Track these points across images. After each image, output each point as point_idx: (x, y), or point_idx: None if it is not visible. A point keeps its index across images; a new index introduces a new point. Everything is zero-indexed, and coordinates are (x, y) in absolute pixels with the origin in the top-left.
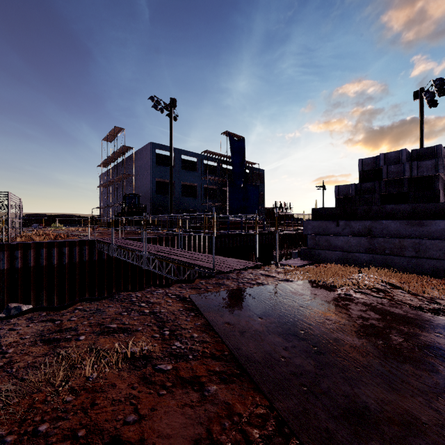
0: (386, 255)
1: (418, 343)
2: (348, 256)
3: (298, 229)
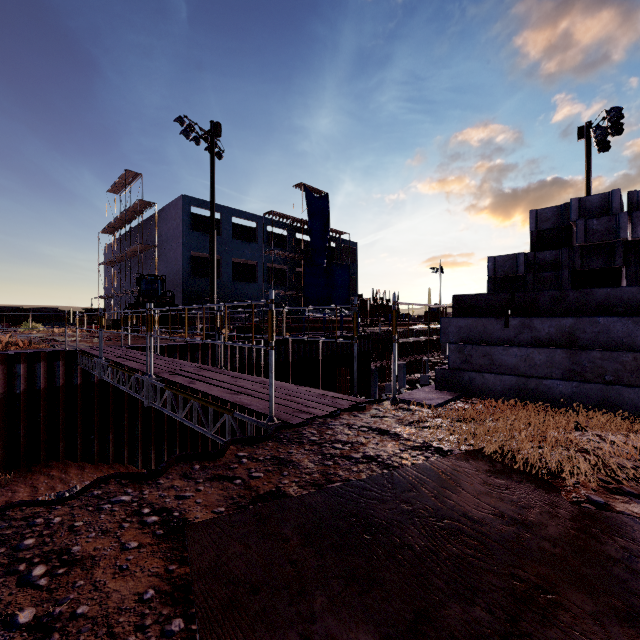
0: (606, 384)
1: None
2: (529, 385)
3: (406, 330)
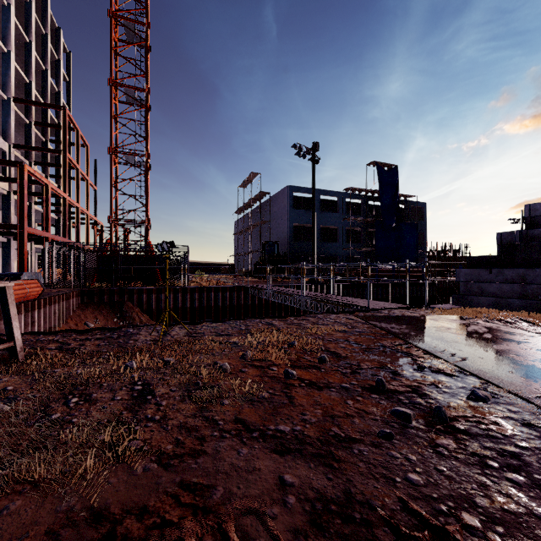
0: (539, 301)
1: (498, 337)
2: (501, 302)
3: None
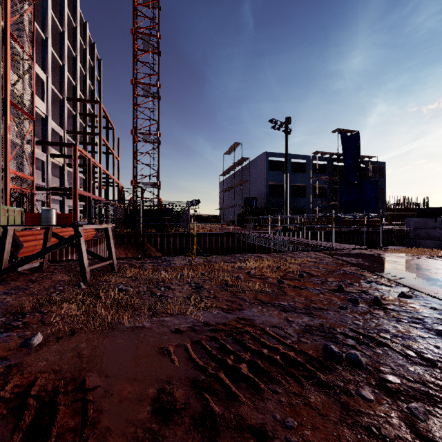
0: None
1: (434, 267)
2: None
3: None
